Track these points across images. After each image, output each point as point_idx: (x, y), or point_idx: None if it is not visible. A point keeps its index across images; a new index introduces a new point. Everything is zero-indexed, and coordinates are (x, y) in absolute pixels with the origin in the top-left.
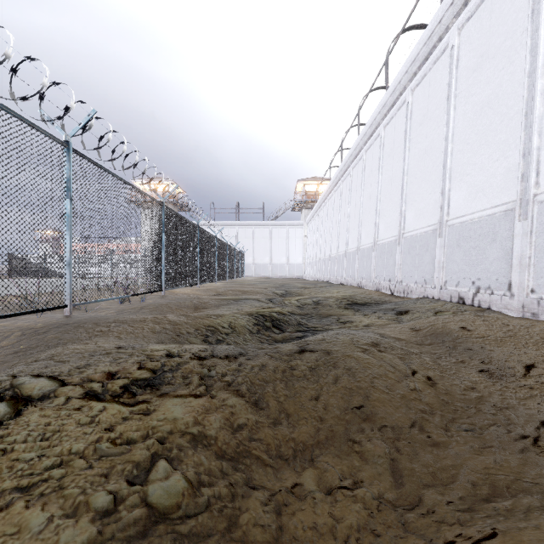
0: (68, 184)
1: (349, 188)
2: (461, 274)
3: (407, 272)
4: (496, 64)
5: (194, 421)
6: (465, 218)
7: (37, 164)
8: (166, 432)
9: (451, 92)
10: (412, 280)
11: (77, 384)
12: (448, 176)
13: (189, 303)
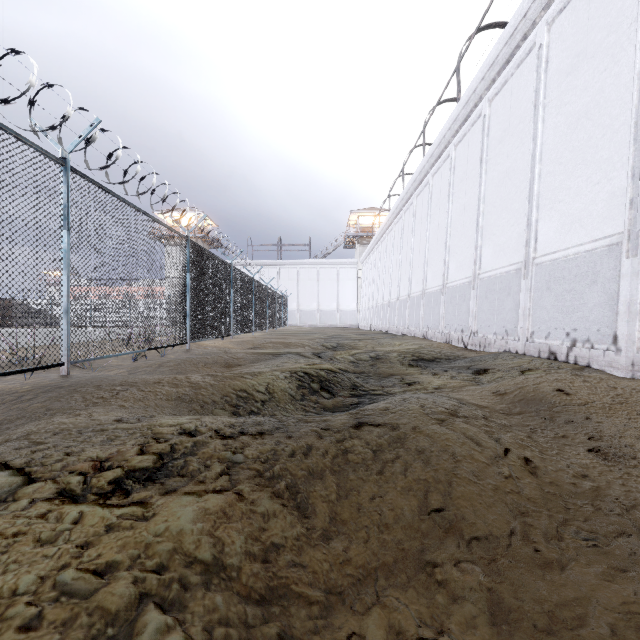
0: (65, 212)
1: (413, 220)
2: (553, 324)
3: (484, 321)
4: (597, 64)
5: (208, 536)
6: (557, 254)
7: (24, 185)
8: (166, 556)
9: (539, 101)
10: (490, 331)
11: (50, 479)
12: (535, 203)
13: (219, 358)
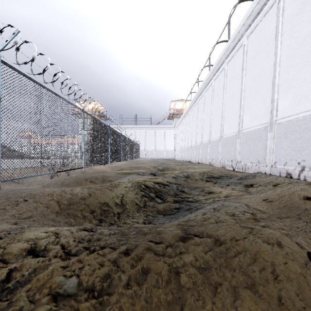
0: None
1: (203, 104)
2: (288, 157)
3: (245, 155)
4: None
5: None
6: (291, 117)
7: None
8: None
9: (278, 32)
10: (249, 161)
11: None
12: (276, 89)
13: (99, 176)
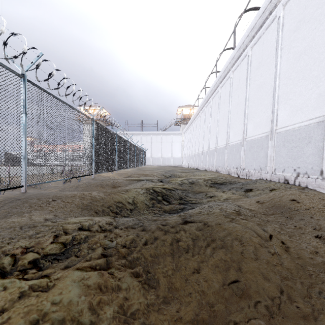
0: (23, 103)
1: (210, 110)
2: (286, 164)
3: (248, 163)
4: (310, 25)
5: (88, 303)
6: (288, 127)
7: None
8: (57, 322)
9: (278, 46)
10: (252, 168)
11: None
12: (276, 100)
13: (109, 182)
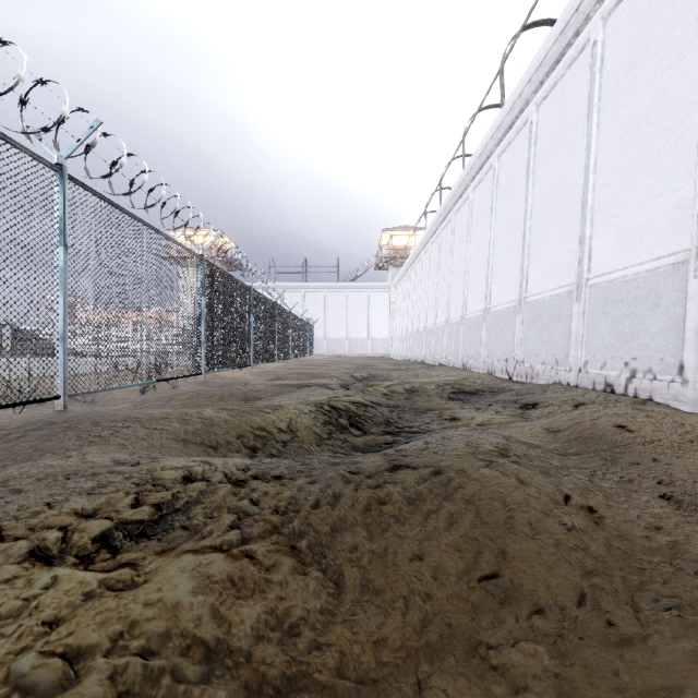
0: (61, 225)
1: (451, 238)
2: (609, 353)
3: (531, 349)
4: (659, 62)
5: (212, 609)
6: (614, 274)
7: (13, 194)
8: (156, 638)
9: (593, 104)
10: (538, 360)
11: (22, 537)
12: (589, 218)
13: (237, 391)
